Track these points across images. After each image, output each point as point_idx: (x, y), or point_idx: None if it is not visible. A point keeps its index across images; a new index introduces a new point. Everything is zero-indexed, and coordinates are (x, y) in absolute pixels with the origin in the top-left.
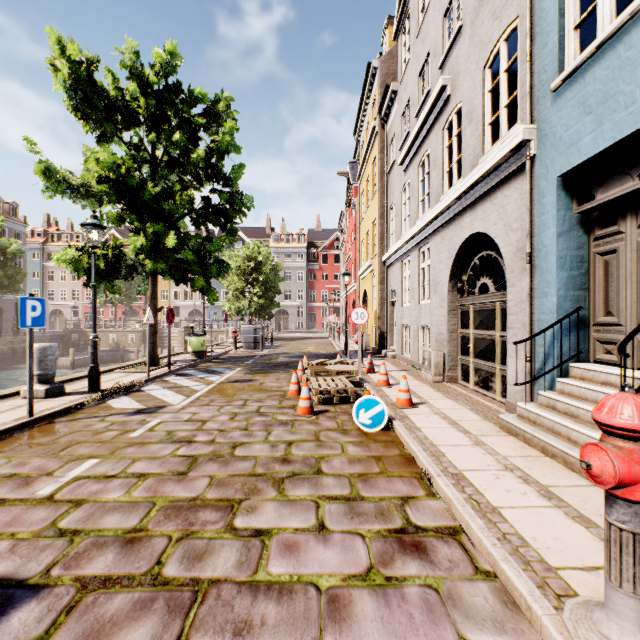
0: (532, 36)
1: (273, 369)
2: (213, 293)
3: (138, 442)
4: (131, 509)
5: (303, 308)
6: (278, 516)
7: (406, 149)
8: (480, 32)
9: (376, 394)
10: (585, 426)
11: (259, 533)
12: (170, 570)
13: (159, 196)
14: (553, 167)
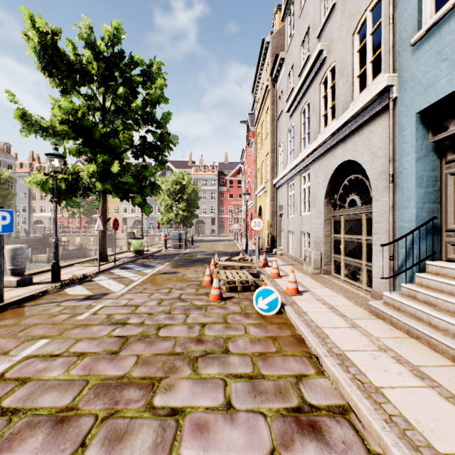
0: (394, 4)
1: (192, 264)
2: (148, 207)
3: (83, 324)
4: (67, 387)
5: (215, 219)
6: (191, 394)
7: (291, 100)
8: (350, 6)
9: (270, 284)
10: (444, 314)
11: (174, 412)
12: (92, 453)
13: (107, 134)
14: (412, 105)
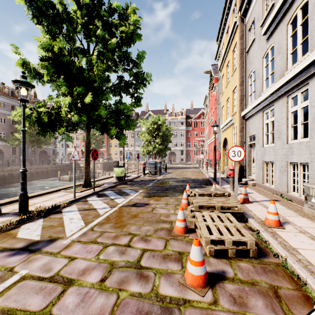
0: None
1: (164, 192)
2: (123, 139)
3: None
4: None
5: (183, 151)
6: None
7: (273, 15)
8: None
9: (278, 245)
10: None
11: None
12: None
13: (82, 68)
14: None
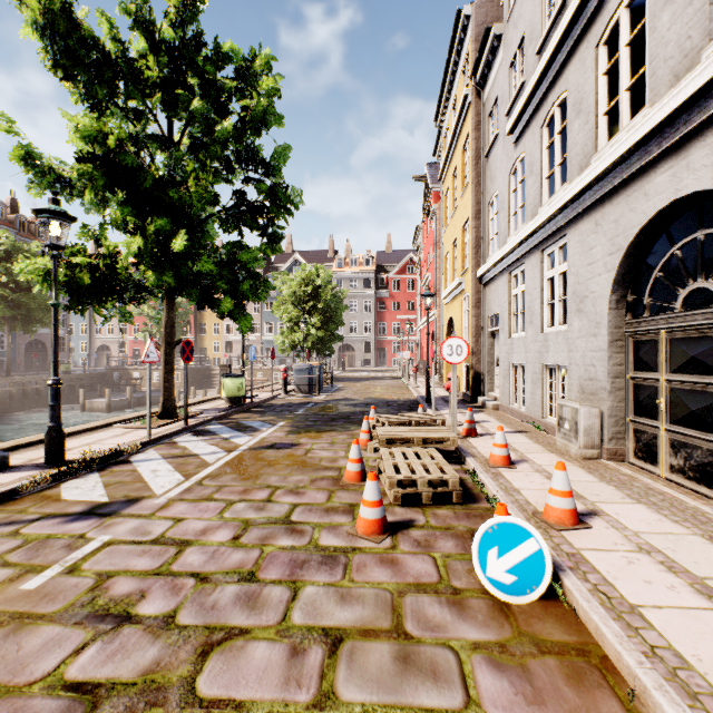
0: None
1: (328, 425)
2: (246, 320)
3: (18, 614)
4: None
5: (371, 343)
6: None
7: (521, 105)
8: None
9: (495, 486)
10: None
11: None
12: None
13: (165, 181)
14: None
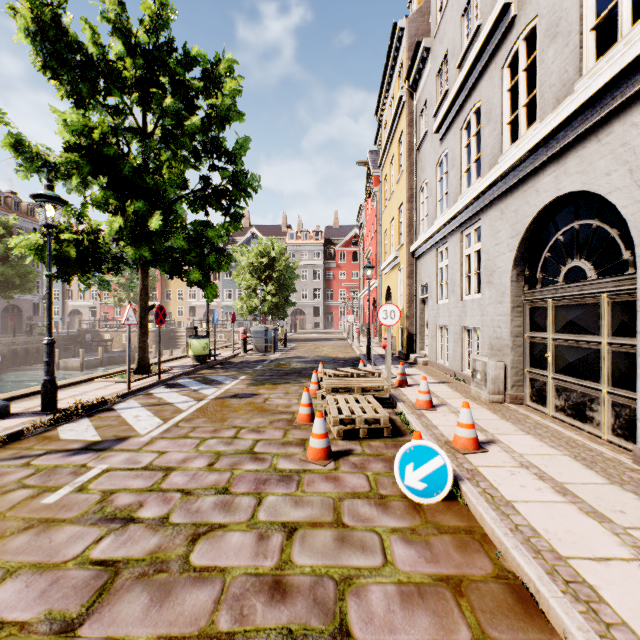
0: None
1: (282, 378)
2: (212, 288)
3: (44, 519)
4: None
5: (320, 308)
6: None
7: (445, 109)
8: None
9: (418, 423)
10: None
11: None
12: None
13: (142, 168)
14: None
